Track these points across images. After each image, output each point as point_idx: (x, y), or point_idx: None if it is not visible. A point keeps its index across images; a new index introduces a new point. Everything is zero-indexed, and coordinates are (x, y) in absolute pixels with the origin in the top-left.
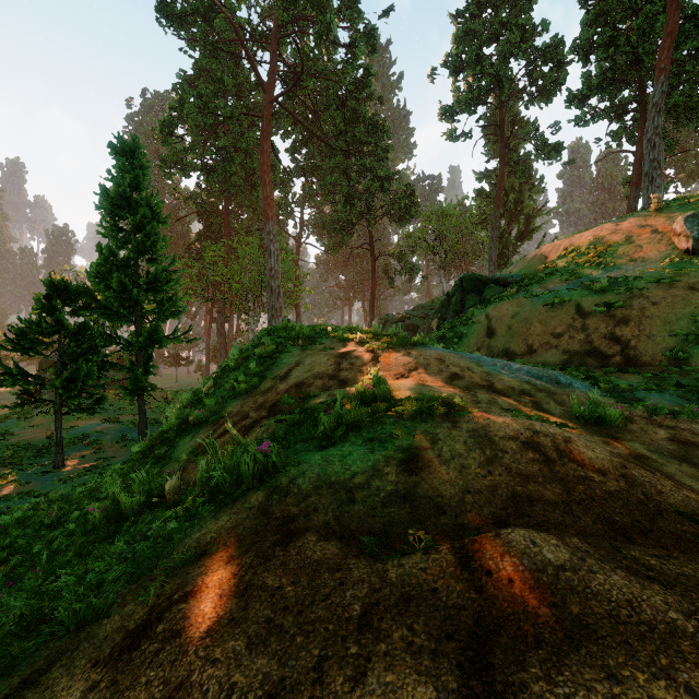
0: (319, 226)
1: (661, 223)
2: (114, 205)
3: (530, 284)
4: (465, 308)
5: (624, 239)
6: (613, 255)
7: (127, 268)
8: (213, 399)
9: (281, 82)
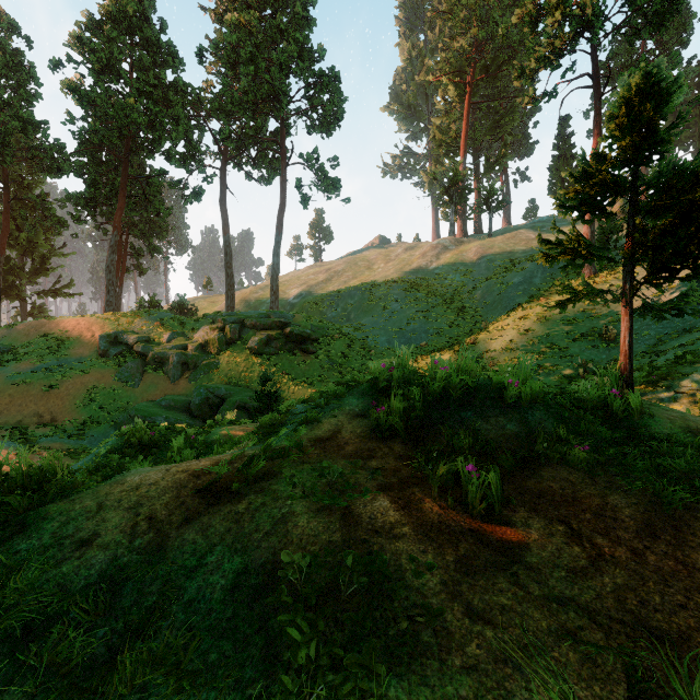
0: None
1: (98, 331)
2: None
3: (11, 361)
4: None
5: (77, 337)
6: (68, 348)
7: None
8: None
9: None
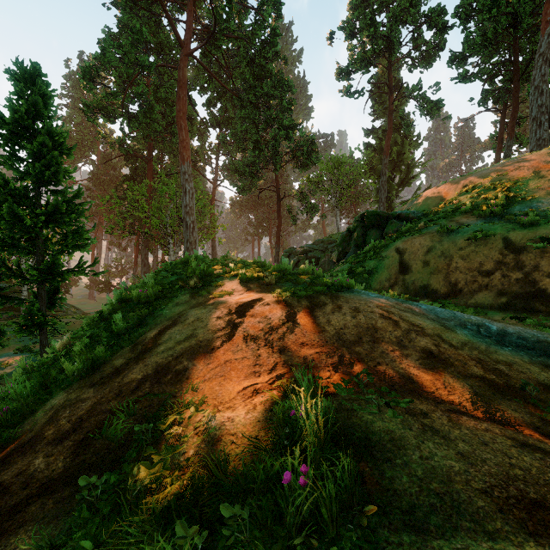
0: (231, 170)
1: None
2: (12, 134)
3: (437, 219)
4: (367, 242)
5: (532, 174)
6: (525, 189)
7: (26, 198)
8: (27, 386)
9: (196, 38)
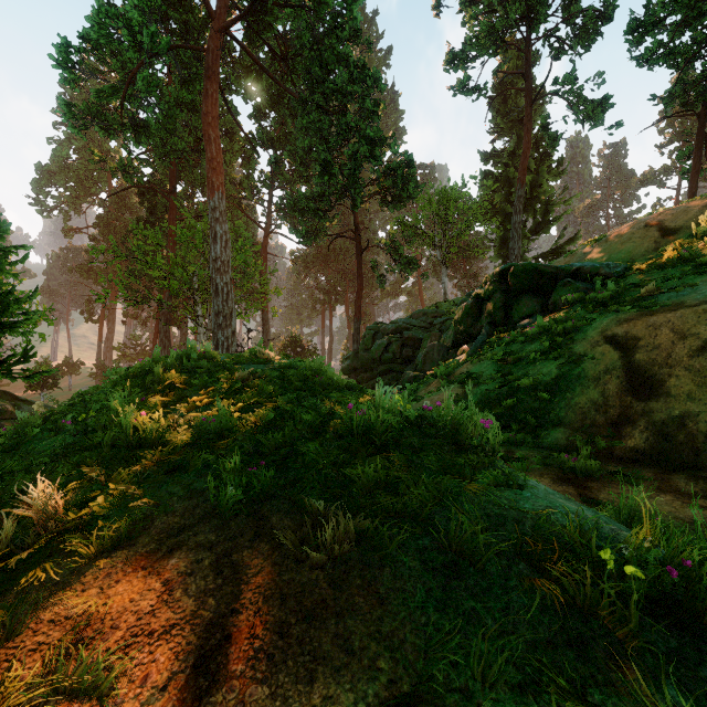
0: (289, 207)
1: None
2: None
3: (682, 275)
4: (514, 319)
5: None
6: None
7: None
8: None
9: (234, 6)
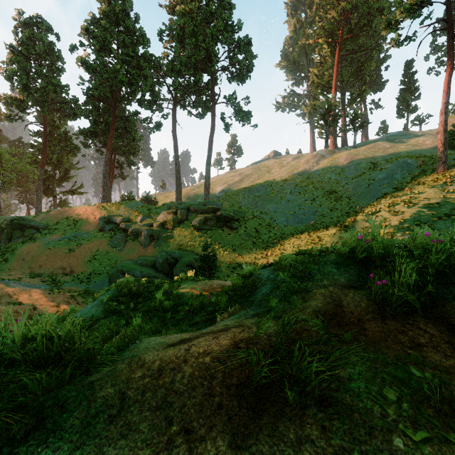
0: None
1: (98, 215)
2: None
3: (47, 234)
4: (14, 238)
5: (86, 219)
6: (80, 225)
7: None
8: None
9: None
